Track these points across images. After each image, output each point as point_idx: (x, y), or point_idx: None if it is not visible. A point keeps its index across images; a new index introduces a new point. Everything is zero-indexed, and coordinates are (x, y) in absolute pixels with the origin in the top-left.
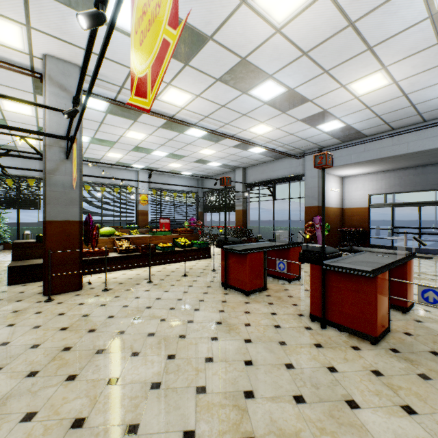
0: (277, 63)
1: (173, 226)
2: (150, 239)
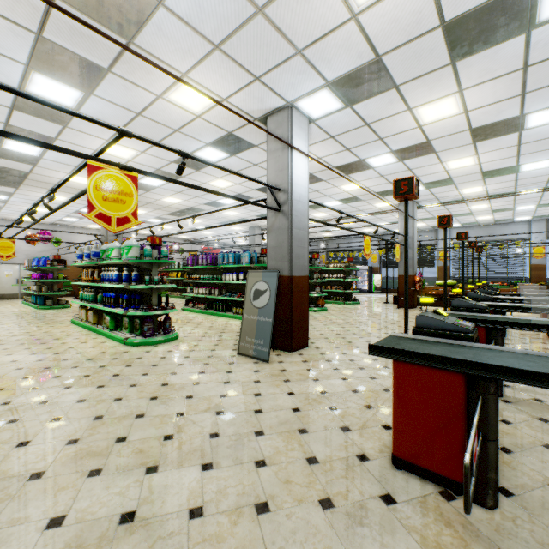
0: (507, 163)
1: None
2: None
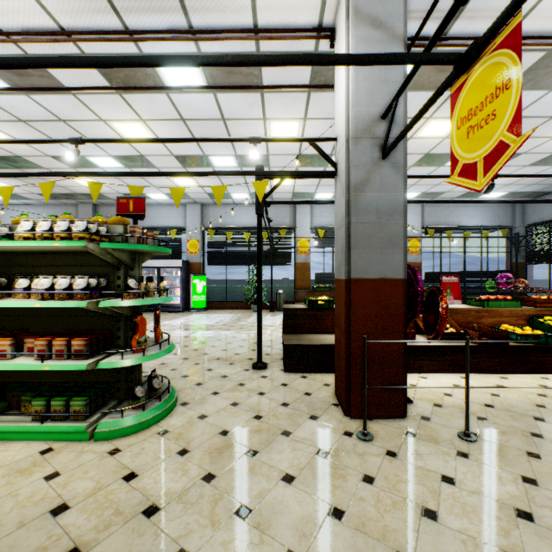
0: None
1: (462, 287)
2: (476, 315)
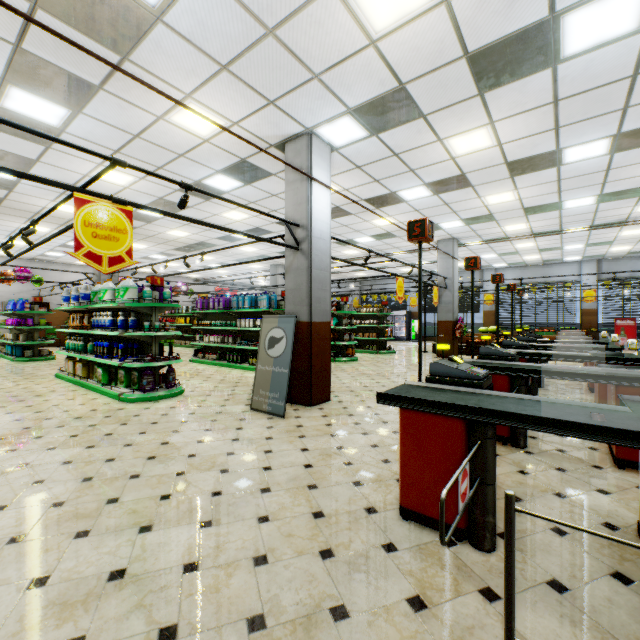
0: (549, 199)
1: None
2: None
